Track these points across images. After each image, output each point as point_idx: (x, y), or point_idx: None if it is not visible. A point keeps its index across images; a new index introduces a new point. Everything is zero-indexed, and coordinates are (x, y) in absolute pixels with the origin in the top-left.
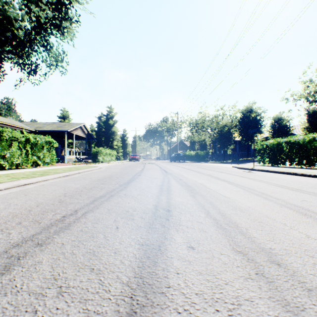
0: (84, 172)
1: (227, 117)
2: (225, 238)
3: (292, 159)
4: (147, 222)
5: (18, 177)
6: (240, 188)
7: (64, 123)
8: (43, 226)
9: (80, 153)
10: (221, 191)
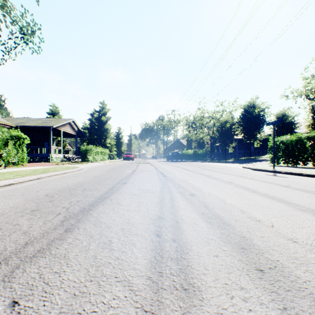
0: (50, 176)
1: (227, 113)
2: None
3: None
4: None
5: None
6: None
7: (51, 118)
8: None
9: (71, 151)
10: None
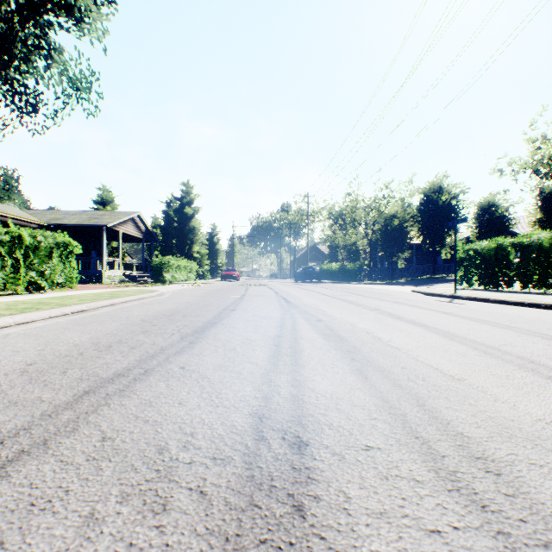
0: (124, 302)
1: (396, 201)
2: None
3: (527, 276)
4: (217, 530)
5: None
6: (467, 346)
7: (102, 211)
8: None
9: (133, 266)
10: (426, 356)
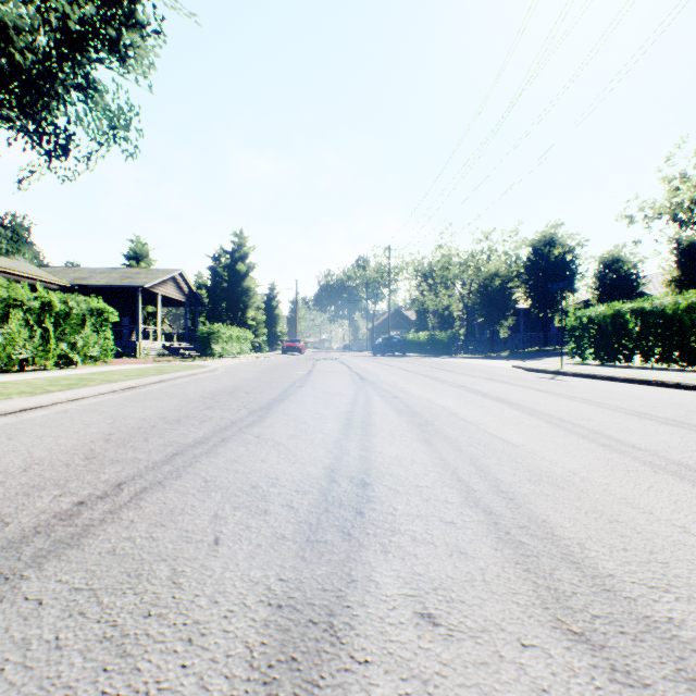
0: (174, 378)
1: (498, 256)
2: (525, 580)
3: (648, 349)
4: (304, 521)
5: (10, 391)
6: (541, 421)
7: (136, 269)
8: (11, 534)
9: (173, 336)
10: (496, 429)
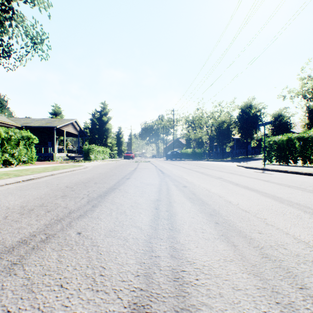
0: (61, 173)
1: (225, 113)
2: None
3: (307, 157)
4: None
5: None
6: (298, 209)
7: (54, 119)
8: None
9: (73, 151)
10: (273, 220)
